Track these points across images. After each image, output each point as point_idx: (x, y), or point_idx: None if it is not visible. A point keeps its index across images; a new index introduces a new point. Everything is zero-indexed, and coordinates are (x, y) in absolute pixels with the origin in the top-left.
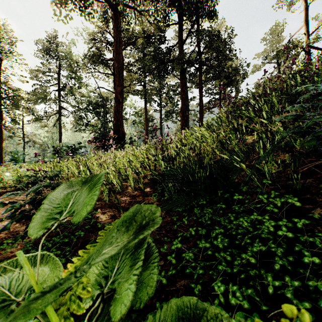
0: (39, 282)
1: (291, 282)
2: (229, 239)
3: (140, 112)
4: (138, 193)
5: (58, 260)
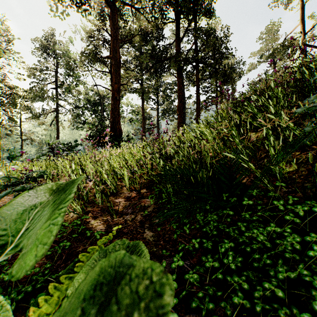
0: None
1: None
2: (241, 255)
3: (137, 110)
4: (133, 194)
5: (10, 308)
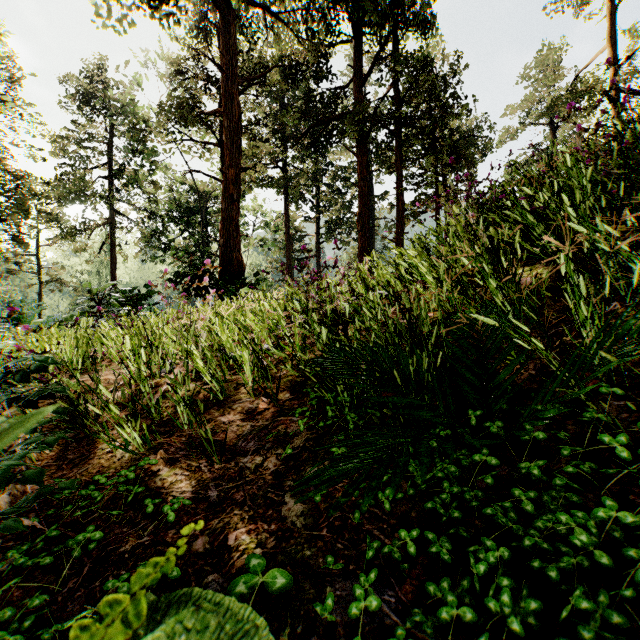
0: None
1: None
2: (531, 583)
3: (276, 223)
4: (261, 405)
5: None
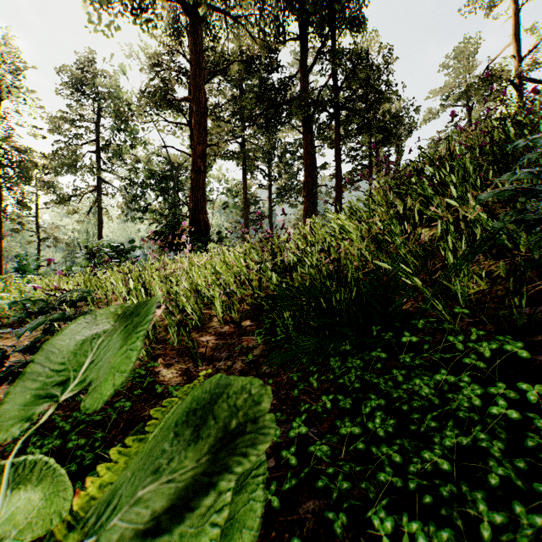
0: (19, 525)
1: (526, 516)
2: (396, 418)
3: (235, 189)
4: (229, 329)
5: (64, 474)
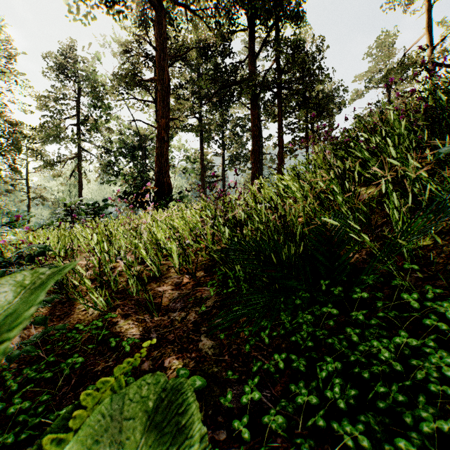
0: None
1: None
2: (354, 383)
3: (194, 157)
4: (185, 280)
5: None
